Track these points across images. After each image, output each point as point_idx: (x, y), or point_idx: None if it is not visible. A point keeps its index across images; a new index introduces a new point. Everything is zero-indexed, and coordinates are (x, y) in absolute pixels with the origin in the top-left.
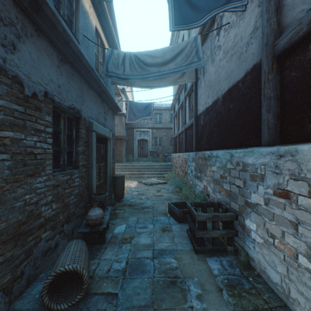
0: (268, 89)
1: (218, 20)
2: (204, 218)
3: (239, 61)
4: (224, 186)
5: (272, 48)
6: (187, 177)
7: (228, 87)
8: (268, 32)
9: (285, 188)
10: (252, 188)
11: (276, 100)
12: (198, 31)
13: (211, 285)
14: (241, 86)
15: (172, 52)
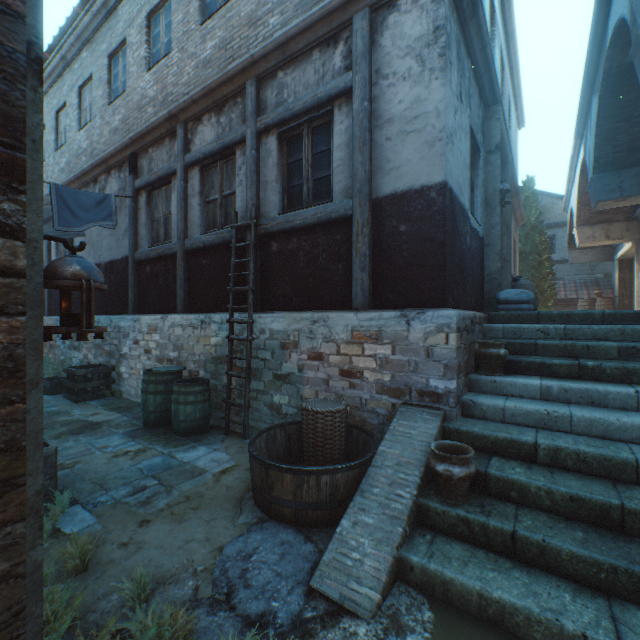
0: (133, 279)
1: (102, 185)
2: (85, 372)
3: (119, 244)
4: (106, 348)
5: (134, 256)
6: (56, 352)
7: (110, 259)
8: (132, 244)
9: (137, 338)
10: (125, 343)
11: (137, 288)
12: (77, 174)
13: (90, 408)
14: (120, 265)
15: (45, 213)
